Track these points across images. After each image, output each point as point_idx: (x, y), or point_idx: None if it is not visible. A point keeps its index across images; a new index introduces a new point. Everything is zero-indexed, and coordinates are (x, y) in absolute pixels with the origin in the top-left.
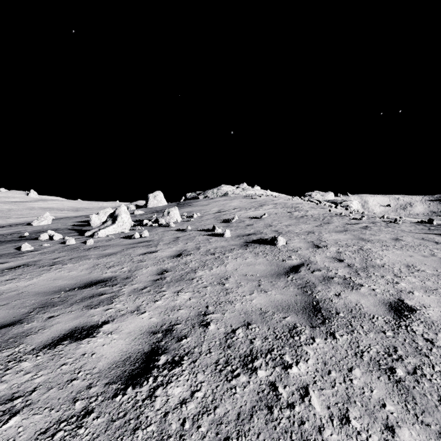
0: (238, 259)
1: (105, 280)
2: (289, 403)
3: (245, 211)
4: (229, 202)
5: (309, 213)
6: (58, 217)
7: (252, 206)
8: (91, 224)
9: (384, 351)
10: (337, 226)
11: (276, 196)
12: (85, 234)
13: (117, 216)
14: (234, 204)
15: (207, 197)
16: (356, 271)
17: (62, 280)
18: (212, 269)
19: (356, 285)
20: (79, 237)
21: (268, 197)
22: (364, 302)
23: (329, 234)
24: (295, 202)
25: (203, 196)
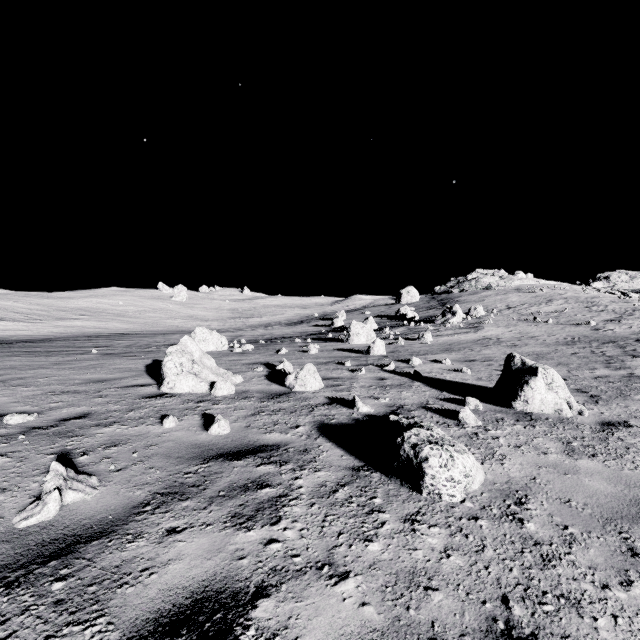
0: (572, 329)
1: (520, 333)
2: (609, 340)
3: (537, 306)
4: (505, 297)
5: (609, 308)
6: (309, 314)
7: (539, 301)
8: (407, 318)
9: (634, 338)
10: (636, 317)
11: (561, 288)
12: (436, 323)
13: (455, 311)
14: (515, 300)
15: (463, 291)
16: (636, 331)
17: (500, 333)
18: (563, 331)
19: (633, 333)
20: (434, 324)
21: (550, 290)
22: (633, 335)
23: (626, 321)
24: (589, 296)
25: (458, 289)
